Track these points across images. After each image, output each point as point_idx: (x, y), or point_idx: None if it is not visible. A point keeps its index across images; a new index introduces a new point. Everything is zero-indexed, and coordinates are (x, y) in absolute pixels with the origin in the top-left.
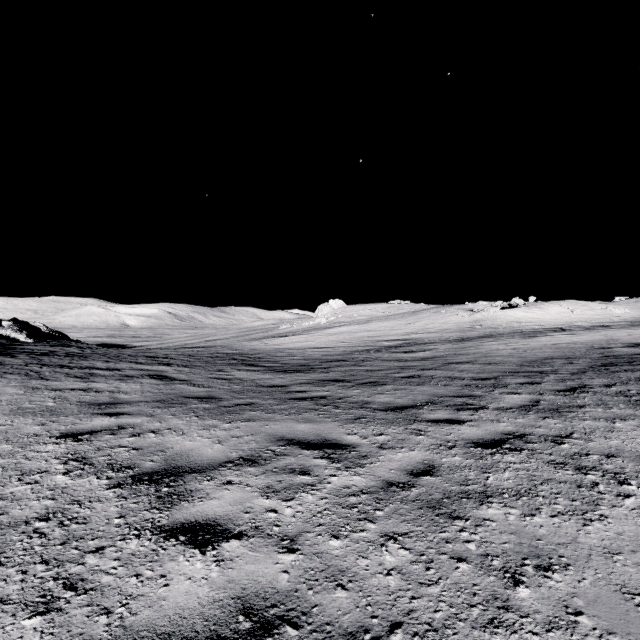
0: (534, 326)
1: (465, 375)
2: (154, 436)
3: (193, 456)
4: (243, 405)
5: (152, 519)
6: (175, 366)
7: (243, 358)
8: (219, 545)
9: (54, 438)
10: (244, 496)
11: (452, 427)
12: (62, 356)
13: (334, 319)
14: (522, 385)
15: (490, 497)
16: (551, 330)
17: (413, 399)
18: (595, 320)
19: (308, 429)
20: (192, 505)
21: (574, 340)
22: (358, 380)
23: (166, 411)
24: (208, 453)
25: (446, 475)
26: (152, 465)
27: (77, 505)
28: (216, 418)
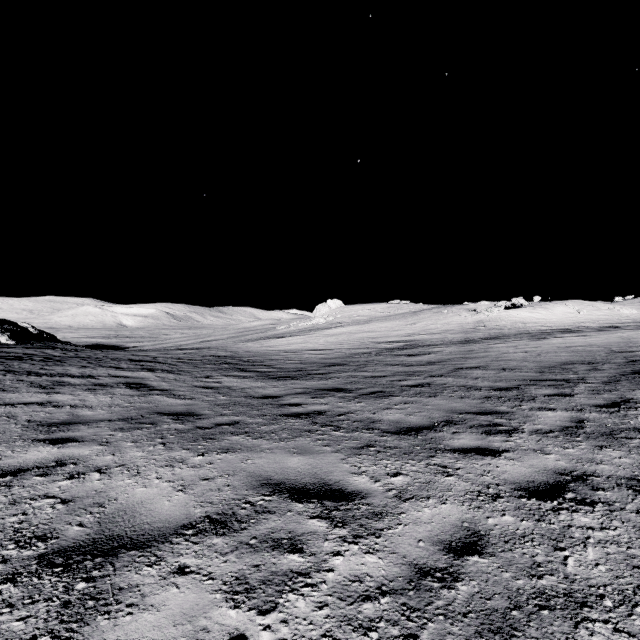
0: (540, 327)
1: (481, 384)
2: (98, 478)
3: (141, 515)
4: (225, 425)
5: None
6: (159, 372)
7: (236, 362)
8: None
9: None
10: (199, 601)
11: (487, 461)
12: (36, 361)
13: (332, 319)
14: (552, 398)
15: (584, 607)
16: (559, 331)
17: (428, 416)
18: (603, 321)
19: (302, 465)
20: (112, 624)
21: (589, 342)
22: (361, 389)
23: (128, 435)
24: (163, 509)
25: (502, 553)
26: (77, 533)
27: None
28: (187, 447)
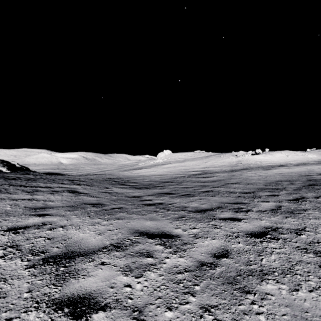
0: (268, 164)
1: (236, 190)
2: (62, 230)
3: (83, 244)
4: (116, 209)
5: (49, 293)
6: (82, 185)
7: (119, 180)
8: (90, 316)
9: (3, 231)
10: (111, 274)
11: (234, 223)
12: (22, 180)
13: (166, 160)
14: (269, 196)
15: (266, 275)
16: (277, 166)
17: (210, 205)
18: (299, 160)
19: (152, 225)
20: (77, 281)
21: (291, 171)
22: (179, 193)
23: (72, 213)
24: (92, 241)
25: (236, 257)
26: (57, 250)
27: (3, 282)
28: (100, 217)
